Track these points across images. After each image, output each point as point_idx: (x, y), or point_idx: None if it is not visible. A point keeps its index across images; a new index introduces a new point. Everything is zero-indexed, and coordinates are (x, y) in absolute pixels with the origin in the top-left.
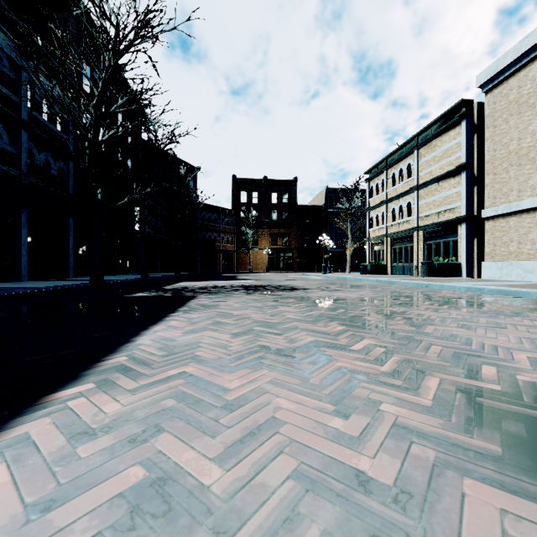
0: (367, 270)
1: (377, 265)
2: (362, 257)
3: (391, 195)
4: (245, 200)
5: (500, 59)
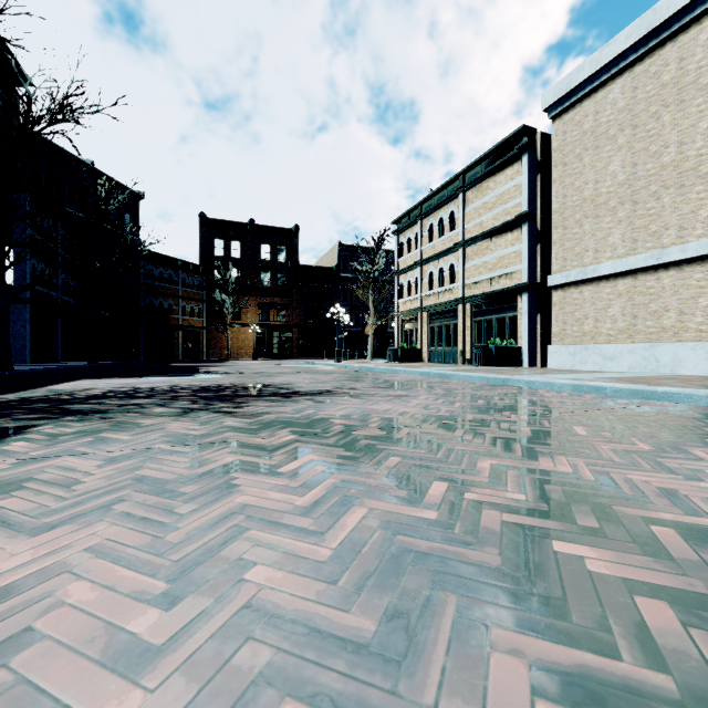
0: (397, 357)
1: (411, 350)
2: (385, 339)
3: (428, 254)
4: (221, 253)
5: (573, 73)
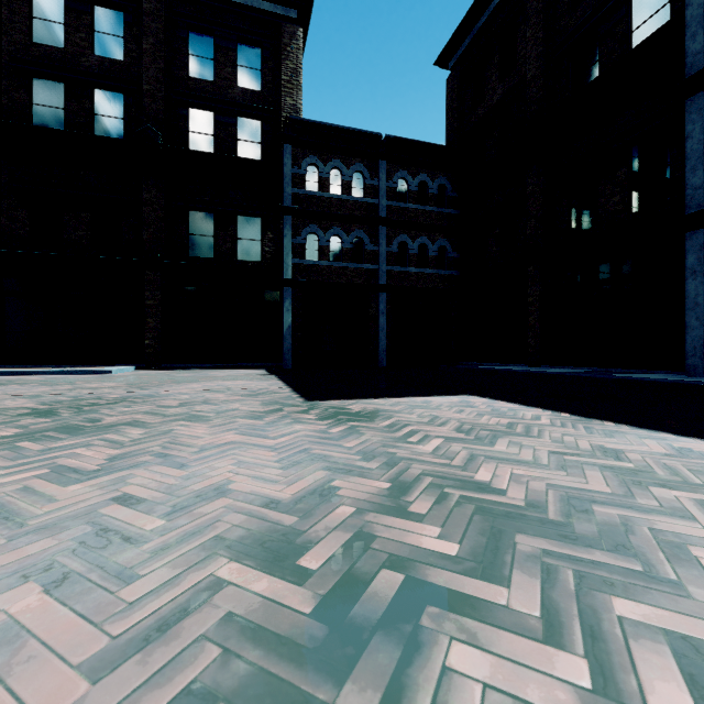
0: None
1: None
2: None
3: None
4: None
5: None
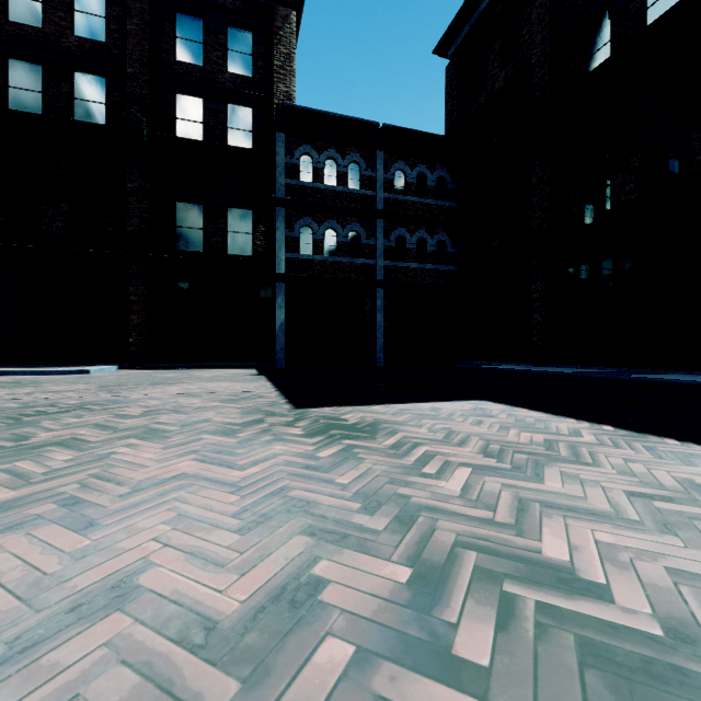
0: None
1: None
2: None
3: None
4: None
5: None
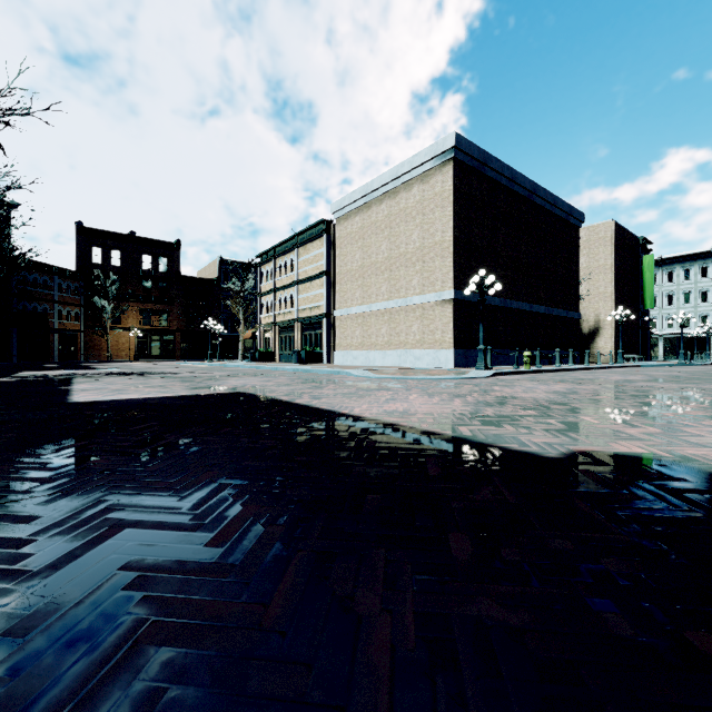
0: (255, 358)
1: (266, 353)
2: None
3: (279, 285)
4: (99, 260)
5: (342, 199)
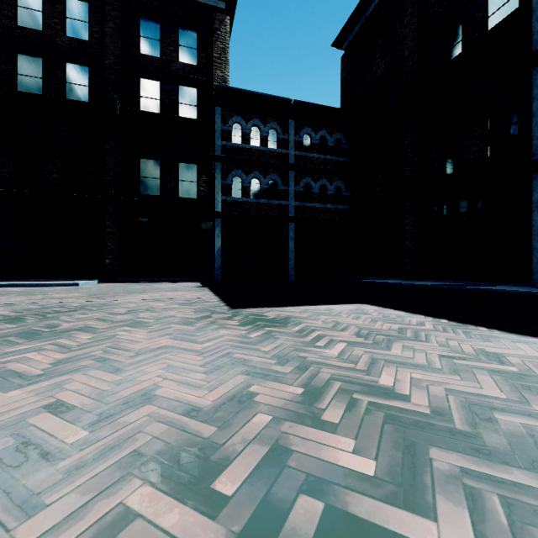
0: None
1: None
2: None
3: None
4: None
5: None
